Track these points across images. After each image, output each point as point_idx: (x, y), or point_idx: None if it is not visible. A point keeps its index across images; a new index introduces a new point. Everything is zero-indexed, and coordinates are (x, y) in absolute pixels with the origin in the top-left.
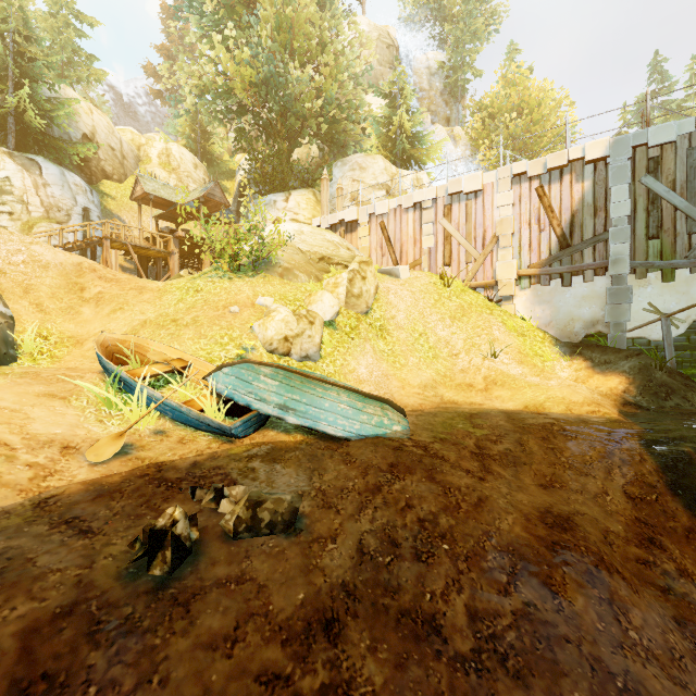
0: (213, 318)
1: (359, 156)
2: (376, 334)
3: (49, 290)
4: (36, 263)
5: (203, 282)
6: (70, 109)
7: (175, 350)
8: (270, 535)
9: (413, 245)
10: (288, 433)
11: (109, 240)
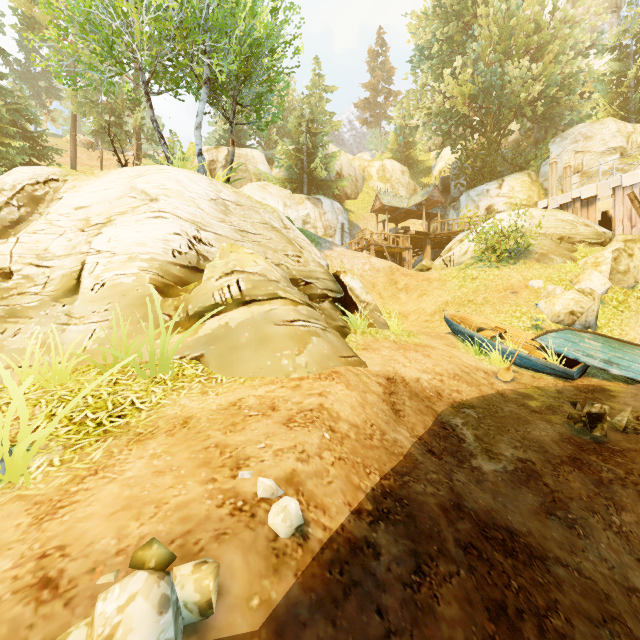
0: (500, 298)
1: (582, 126)
2: None
3: (382, 285)
4: (374, 269)
5: (475, 271)
6: (336, 159)
7: (491, 321)
8: None
9: None
10: (609, 381)
11: (373, 246)
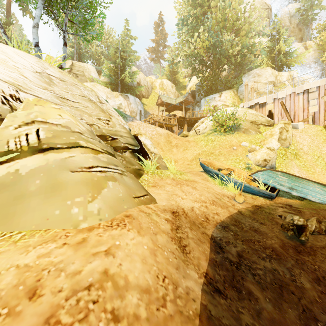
0: (227, 152)
1: (257, 69)
2: (294, 157)
3: (163, 143)
4: (158, 134)
5: (213, 137)
6: (137, 74)
7: (225, 165)
8: (323, 235)
9: (302, 111)
10: (291, 199)
11: (157, 122)
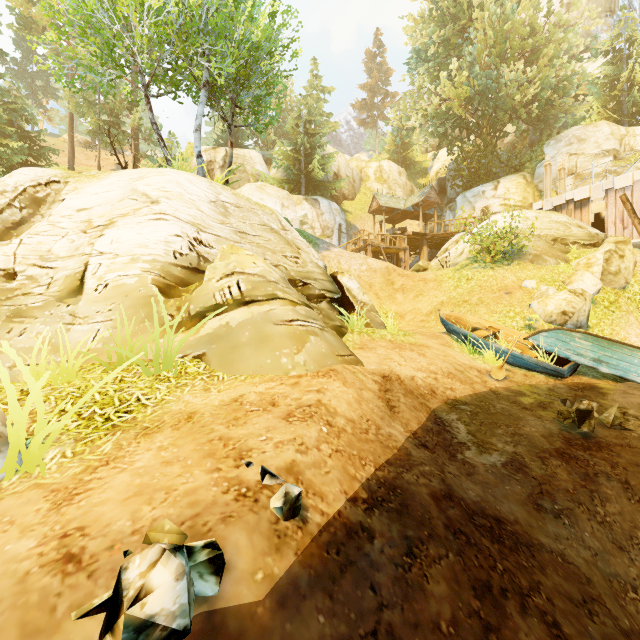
0: (494, 298)
1: (576, 128)
2: (636, 307)
3: (379, 285)
4: (371, 270)
5: (470, 272)
6: (334, 160)
7: (485, 321)
8: (632, 431)
9: None
10: (599, 379)
11: (370, 246)
